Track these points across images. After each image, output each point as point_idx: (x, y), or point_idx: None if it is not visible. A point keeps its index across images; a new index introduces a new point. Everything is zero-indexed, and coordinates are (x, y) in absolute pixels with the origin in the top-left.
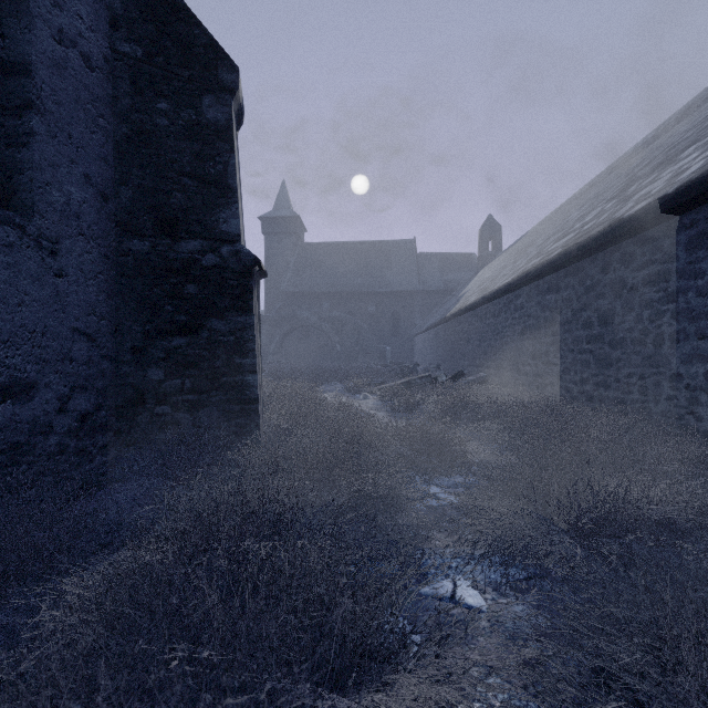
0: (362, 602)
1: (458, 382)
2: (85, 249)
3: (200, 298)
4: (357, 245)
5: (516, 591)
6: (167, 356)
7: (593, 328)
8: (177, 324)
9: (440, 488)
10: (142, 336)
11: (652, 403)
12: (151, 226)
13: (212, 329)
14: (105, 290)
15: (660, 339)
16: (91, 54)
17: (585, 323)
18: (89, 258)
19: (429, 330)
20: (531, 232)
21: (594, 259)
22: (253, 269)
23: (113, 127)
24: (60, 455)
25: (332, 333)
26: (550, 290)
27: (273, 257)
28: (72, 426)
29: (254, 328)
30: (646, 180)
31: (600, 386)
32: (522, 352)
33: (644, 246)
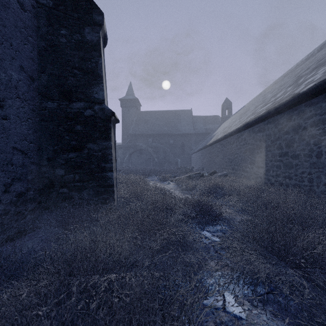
0: (169, 323)
1: (213, 176)
2: (20, 105)
3: (83, 132)
4: (165, 112)
5: (261, 302)
6: (66, 163)
7: (282, 149)
8: (71, 146)
9: (209, 232)
10: (52, 152)
11: (315, 186)
12: (57, 94)
13: (90, 148)
14: (32, 128)
15: (320, 154)
16: (24, 2)
17: (278, 147)
18: (22, 110)
19: (198, 151)
20: (246, 105)
21: (283, 114)
22: (111, 118)
23: (37, 43)
24: (5, 215)
25: (153, 153)
26: (259, 131)
27: (126, 117)
28: (12, 199)
29: (112, 148)
30: (309, 75)
31: (286, 178)
32: (245, 161)
33: (311, 106)
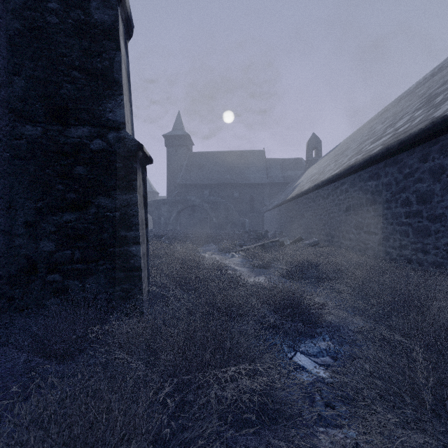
0: None
1: (299, 245)
2: None
3: (89, 178)
4: (227, 153)
5: None
6: (58, 230)
7: (412, 205)
8: (67, 201)
9: (307, 356)
10: (34, 212)
11: None
12: (42, 113)
13: (100, 205)
14: None
15: None
16: None
17: (404, 202)
18: None
19: (274, 208)
20: (343, 143)
21: (412, 152)
22: (137, 154)
23: (6, 22)
24: None
25: (210, 210)
26: (371, 178)
27: (172, 161)
28: None
29: (138, 204)
30: None
31: (418, 251)
32: (347, 224)
33: None
